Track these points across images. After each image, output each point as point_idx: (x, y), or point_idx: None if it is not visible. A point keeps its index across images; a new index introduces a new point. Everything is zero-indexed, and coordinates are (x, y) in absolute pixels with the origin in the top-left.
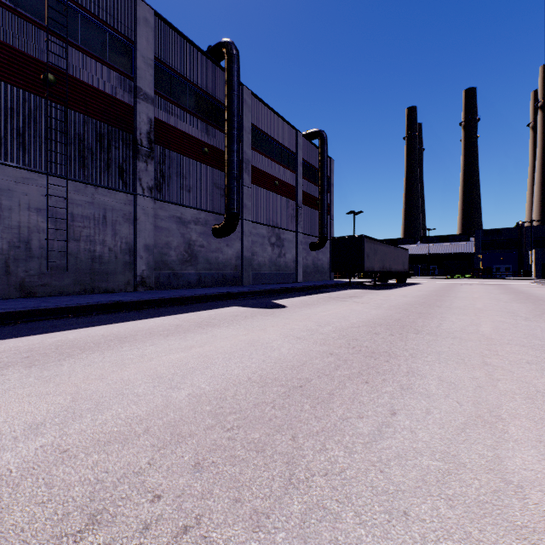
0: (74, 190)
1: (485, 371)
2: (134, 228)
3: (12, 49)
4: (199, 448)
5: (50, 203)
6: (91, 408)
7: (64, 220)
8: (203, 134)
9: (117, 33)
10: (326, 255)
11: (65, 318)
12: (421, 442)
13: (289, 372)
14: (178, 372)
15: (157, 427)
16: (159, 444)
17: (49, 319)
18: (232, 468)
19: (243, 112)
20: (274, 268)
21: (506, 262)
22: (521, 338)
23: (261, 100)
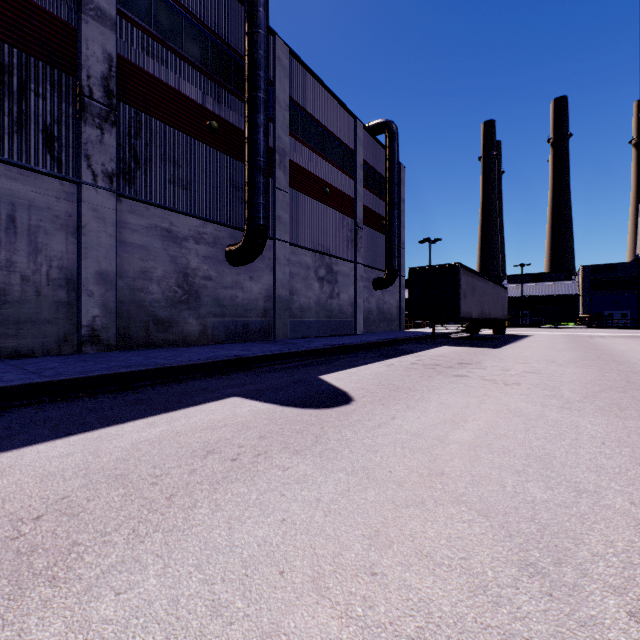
0: None
1: None
2: (77, 242)
3: None
4: None
5: None
6: None
7: None
8: (209, 99)
9: None
10: (395, 296)
11: None
12: None
13: None
14: None
15: None
16: None
17: None
18: None
19: (275, 77)
20: (323, 314)
21: (621, 307)
22: None
23: (304, 65)
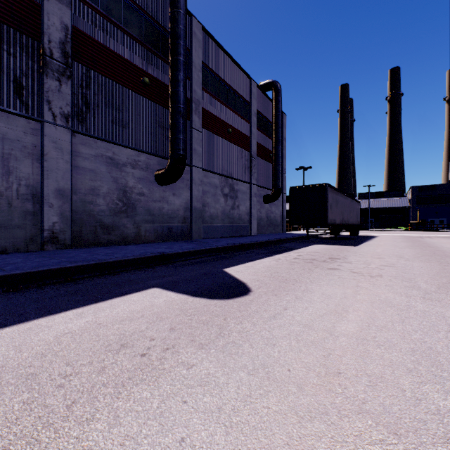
0: None
1: None
2: (41, 166)
3: None
4: None
5: None
6: None
7: None
8: (143, 61)
9: None
10: (279, 207)
11: None
12: None
13: None
14: None
15: None
16: None
17: None
18: None
19: (192, 46)
20: (227, 221)
21: (440, 216)
22: None
23: (213, 38)
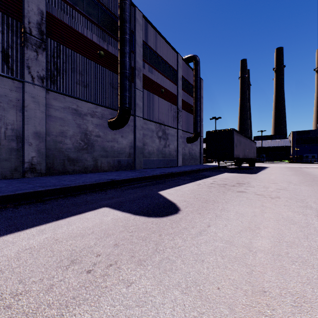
0: None
1: None
2: (22, 115)
3: None
4: None
5: None
6: None
7: None
8: (99, 39)
9: None
10: (197, 146)
11: None
12: None
13: None
14: None
15: None
16: None
17: None
18: None
19: (135, 29)
20: (161, 156)
21: (312, 152)
22: None
23: (151, 24)
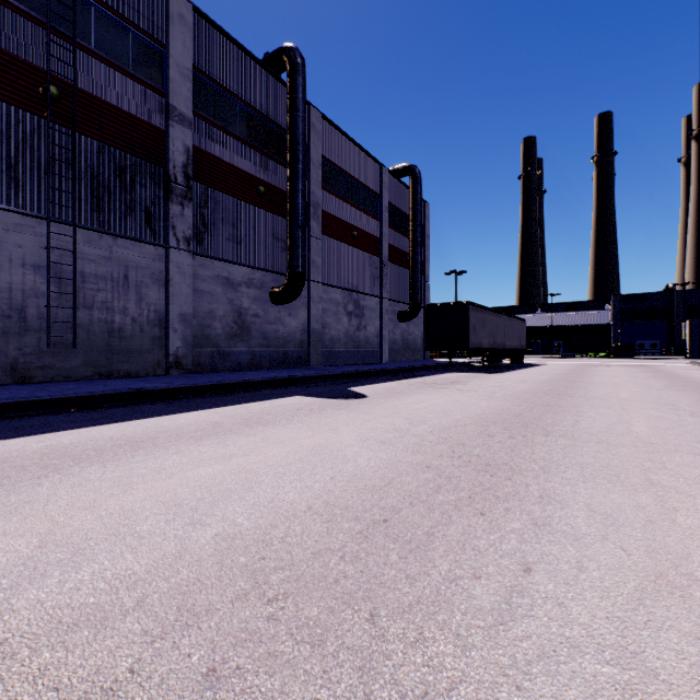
0: (85, 241)
1: (654, 495)
2: (166, 292)
3: (0, 53)
4: (219, 637)
5: (53, 258)
6: (63, 559)
7: (71, 281)
8: (257, 168)
9: (144, 34)
10: (419, 327)
11: (65, 412)
12: (578, 625)
13: (369, 497)
14: (206, 497)
15: (157, 595)
16: (155, 630)
17: (44, 414)
18: (269, 681)
19: (310, 141)
20: (352, 345)
21: (652, 337)
22: (693, 442)
23: (335, 125)
